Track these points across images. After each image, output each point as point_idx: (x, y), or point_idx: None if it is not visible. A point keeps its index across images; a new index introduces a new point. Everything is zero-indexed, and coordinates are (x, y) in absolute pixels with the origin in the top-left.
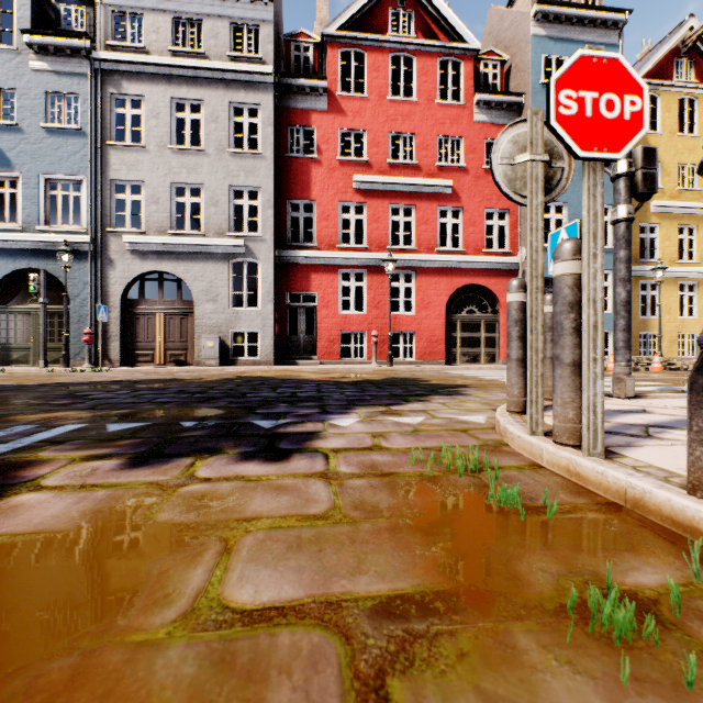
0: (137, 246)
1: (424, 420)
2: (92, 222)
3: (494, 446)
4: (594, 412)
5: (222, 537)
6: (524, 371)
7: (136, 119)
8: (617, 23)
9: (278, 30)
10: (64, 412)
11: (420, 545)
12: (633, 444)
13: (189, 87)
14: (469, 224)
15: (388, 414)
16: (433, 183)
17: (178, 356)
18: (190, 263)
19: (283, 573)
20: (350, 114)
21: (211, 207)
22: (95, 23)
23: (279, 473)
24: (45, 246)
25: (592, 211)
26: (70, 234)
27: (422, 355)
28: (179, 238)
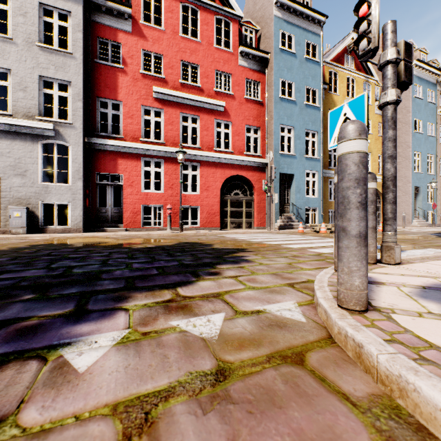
0: None
1: (225, 322)
2: None
3: None
4: None
5: None
6: (366, 252)
7: None
8: (320, 22)
9: None
10: None
11: None
12: None
13: None
14: (236, 134)
15: (173, 310)
16: (212, 102)
17: None
18: None
19: None
20: (151, 40)
21: (19, 91)
22: None
23: None
24: None
25: None
26: None
27: (204, 223)
28: None
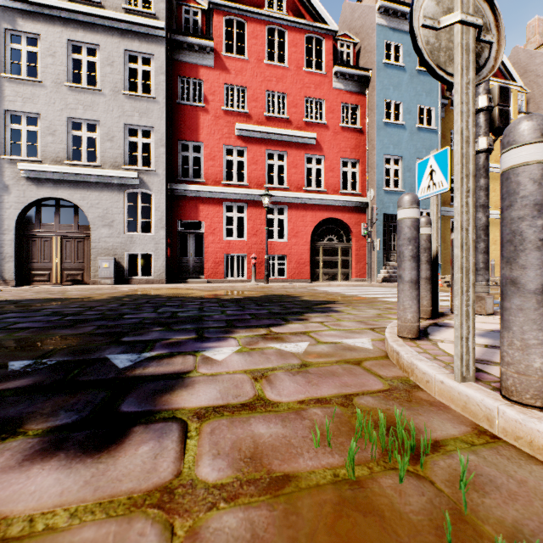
0: (33, 173)
1: (309, 346)
2: None
3: (406, 391)
4: None
5: None
6: (417, 294)
7: (36, 59)
8: None
9: None
10: None
11: None
12: None
13: (85, 31)
14: (329, 170)
15: (269, 339)
16: (301, 135)
17: (75, 276)
18: (86, 191)
19: None
20: (233, 72)
21: (107, 141)
22: None
23: (81, 500)
24: None
25: None
26: None
27: (292, 274)
28: (75, 168)
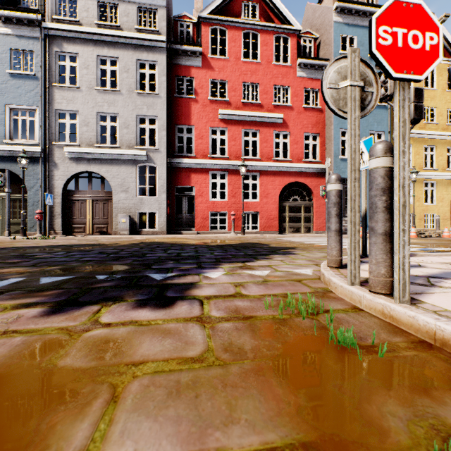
0: (74, 154)
1: (270, 272)
2: (42, 138)
3: (323, 293)
4: (403, 270)
5: (111, 383)
6: (340, 239)
7: (73, 69)
8: None
9: (169, 13)
10: (12, 268)
11: (281, 388)
12: (425, 292)
13: (109, 48)
14: (294, 143)
15: (244, 268)
16: (271, 116)
17: (102, 228)
18: (110, 166)
19: (163, 425)
20: (217, 70)
21: (124, 129)
22: (44, 4)
23: (165, 318)
24: (9, 154)
25: (402, 119)
26: (27, 146)
27: (263, 227)
28: (102, 149)
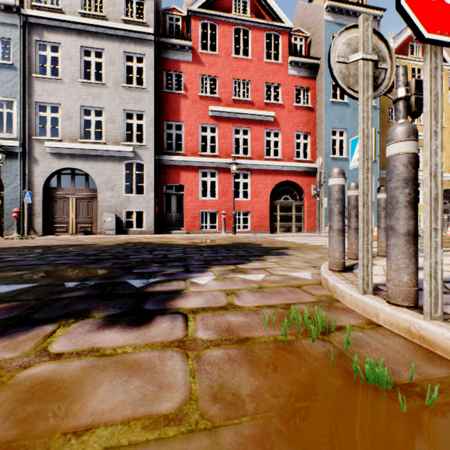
0: (55, 150)
1: (265, 277)
2: (21, 131)
3: (328, 302)
4: (435, 278)
5: None
6: (343, 239)
7: (56, 61)
8: (377, 17)
9: (158, 5)
10: None
11: None
12: None
13: (94, 39)
14: (285, 141)
15: (236, 272)
16: (262, 114)
17: (86, 228)
18: (94, 162)
19: None
20: (207, 65)
21: (110, 124)
22: None
23: (137, 343)
24: None
25: (433, 91)
26: (4, 140)
27: (254, 227)
28: (86, 145)
